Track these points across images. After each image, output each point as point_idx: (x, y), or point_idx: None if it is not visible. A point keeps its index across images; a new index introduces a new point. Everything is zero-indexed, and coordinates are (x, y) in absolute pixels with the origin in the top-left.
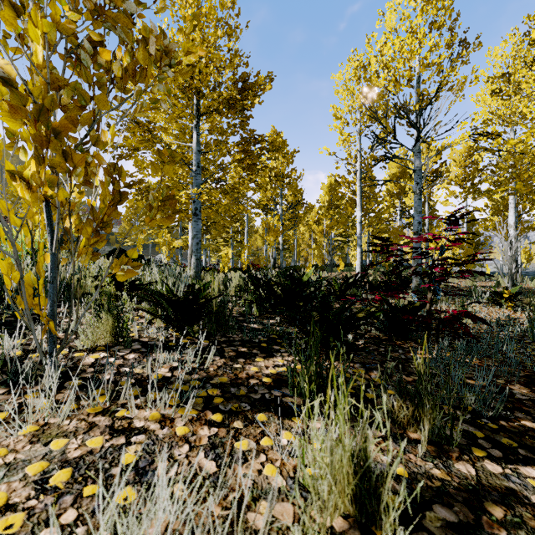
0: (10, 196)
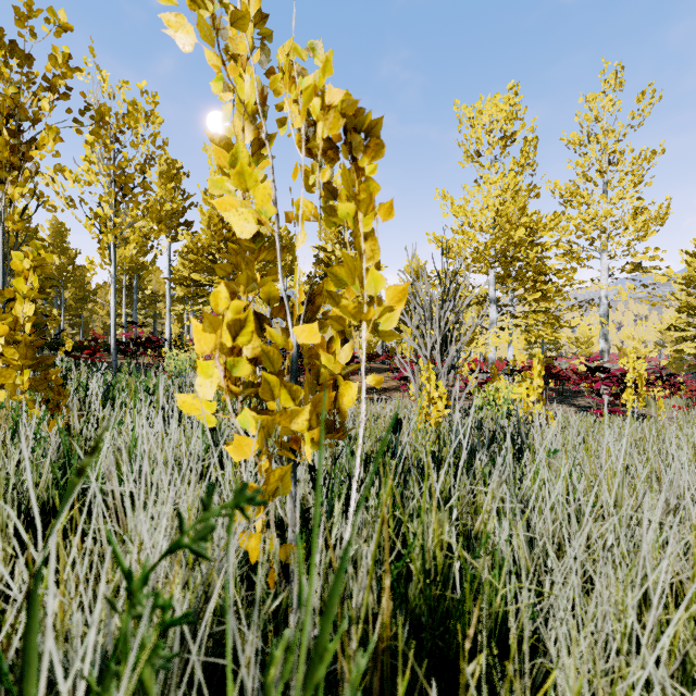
0: None
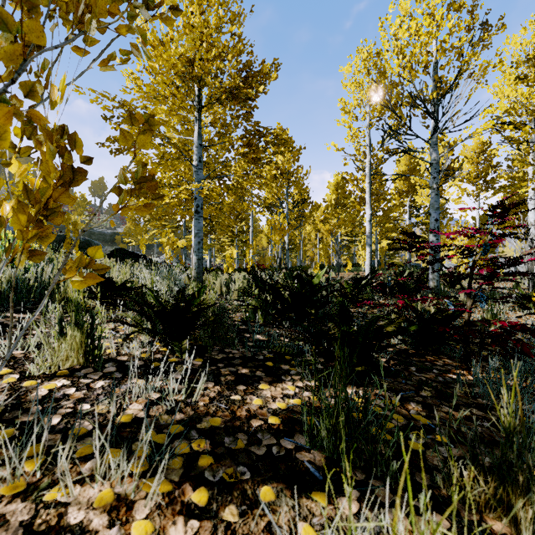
0: (15, 197)
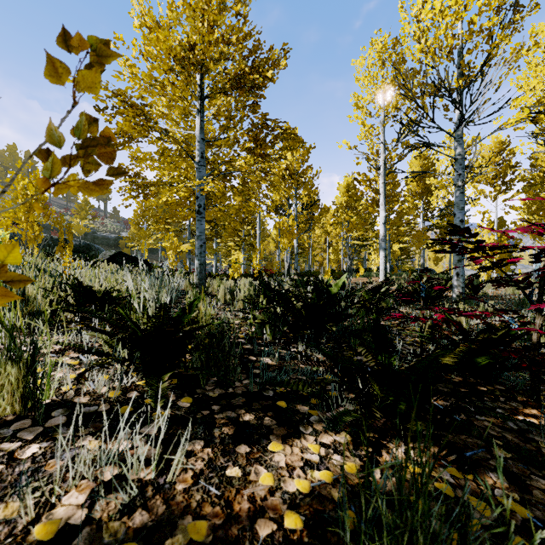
0: (15, 200)
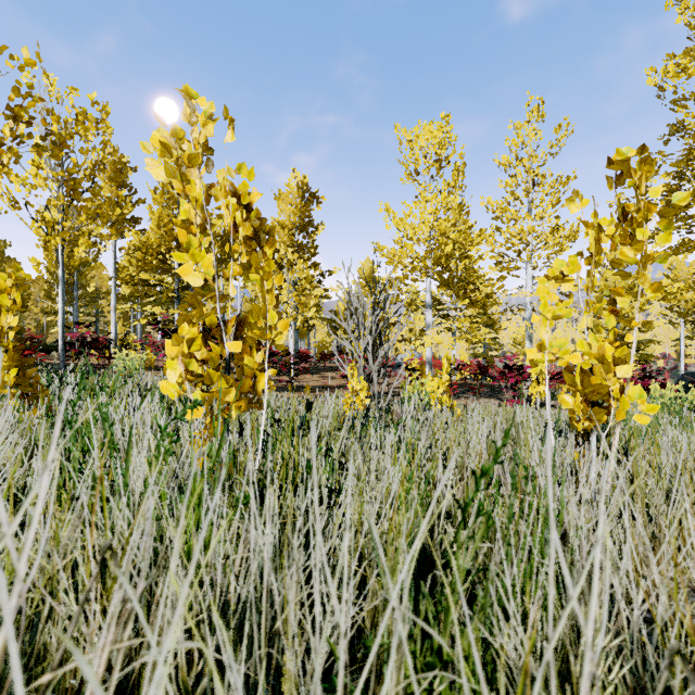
0: None
